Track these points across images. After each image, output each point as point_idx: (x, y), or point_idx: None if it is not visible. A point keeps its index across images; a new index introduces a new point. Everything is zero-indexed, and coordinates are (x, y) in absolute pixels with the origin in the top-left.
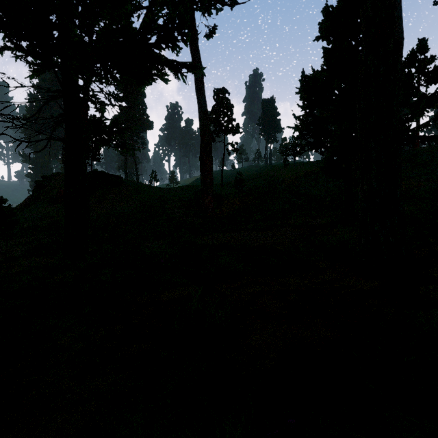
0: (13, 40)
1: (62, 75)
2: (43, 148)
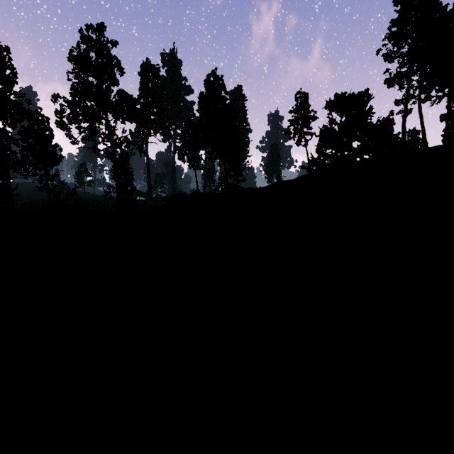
0: None
1: None
2: None
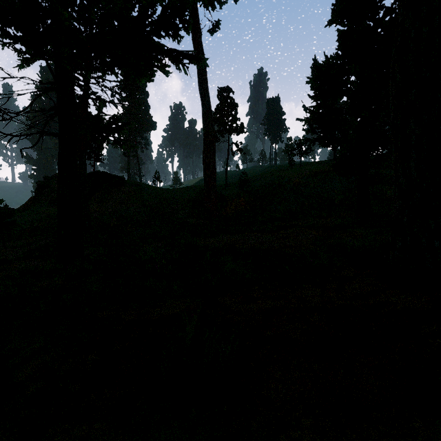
0: None
1: (55, 66)
2: (35, 144)
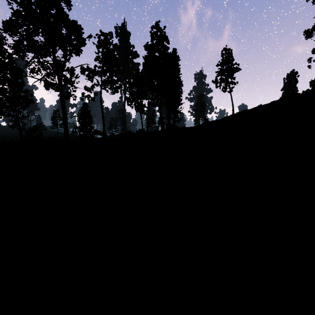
0: None
1: None
2: None
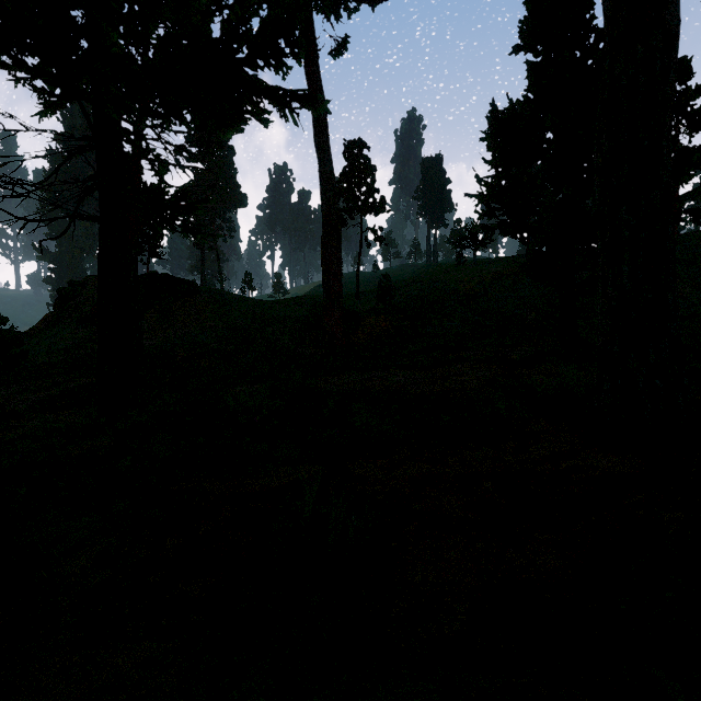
0: (10, 52)
1: (94, 112)
2: (63, 232)
